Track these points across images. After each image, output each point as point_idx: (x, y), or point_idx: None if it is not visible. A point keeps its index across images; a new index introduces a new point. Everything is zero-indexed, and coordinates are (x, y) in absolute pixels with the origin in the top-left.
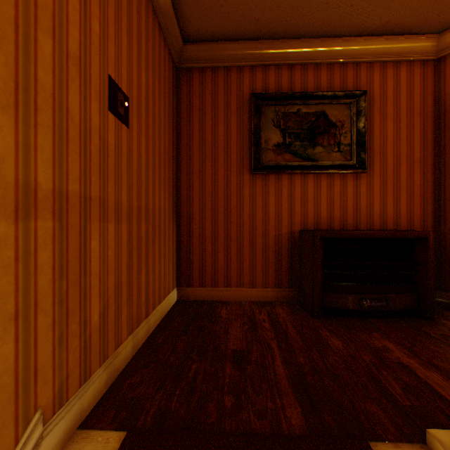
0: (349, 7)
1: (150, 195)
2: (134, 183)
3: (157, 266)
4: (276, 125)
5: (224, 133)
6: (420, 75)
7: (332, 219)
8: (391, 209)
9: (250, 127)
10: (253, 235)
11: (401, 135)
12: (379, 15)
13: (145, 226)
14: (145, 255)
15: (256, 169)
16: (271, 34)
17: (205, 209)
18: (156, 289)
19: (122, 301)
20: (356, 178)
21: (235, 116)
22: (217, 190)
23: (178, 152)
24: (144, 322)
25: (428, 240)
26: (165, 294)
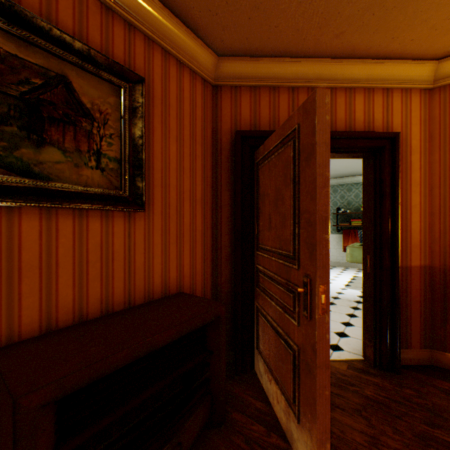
0: None
1: None
2: None
3: None
4: None
5: None
6: (203, 96)
7: (87, 299)
8: (176, 263)
9: None
10: None
11: (186, 163)
12: None
13: None
14: None
15: None
16: None
17: None
18: None
19: None
20: (130, 219)
21: None
22: None
23: None
24: None
25: (222, 317)
26: None
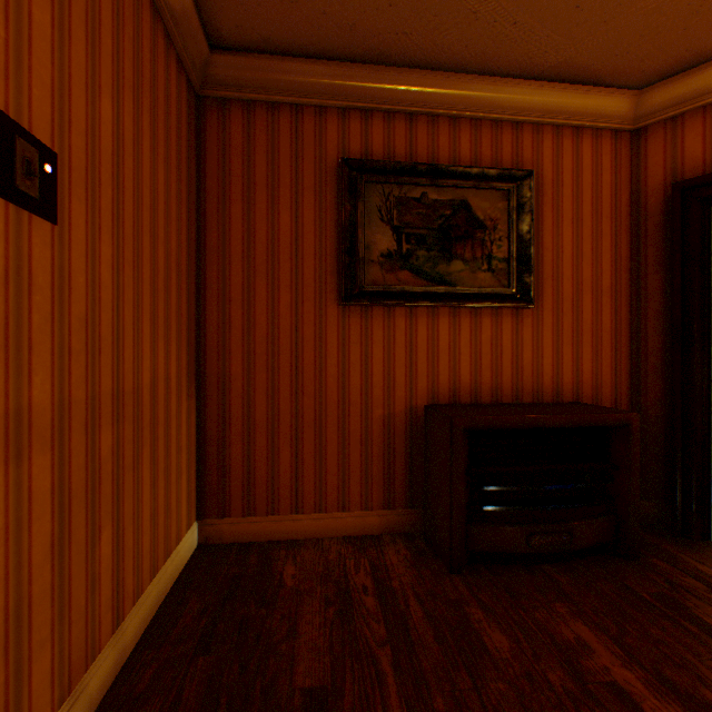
0: (510, 25)
1: (126, 360)
2: (77, 349)
3: (148, 503)
4: (386, 219)
5: (291, 227)
6: (611, 153)
7: (479, 386)
8: (570, 368)
9: (340, 220)
10: (345, 415)
11: (584, 247)
12: (556, 46)
13: (111, 432)
14: (111, 497)
15: (351, 296)
16: (378, 54)
17: (255, 369)
18: (144, 552)
19: (34, 643)
20: (516, 316)
21: (311, 197)
22: (278, 334)
23: (202, 259)
24: (109, 644)
25: (631, 427)
26: (169, 549)
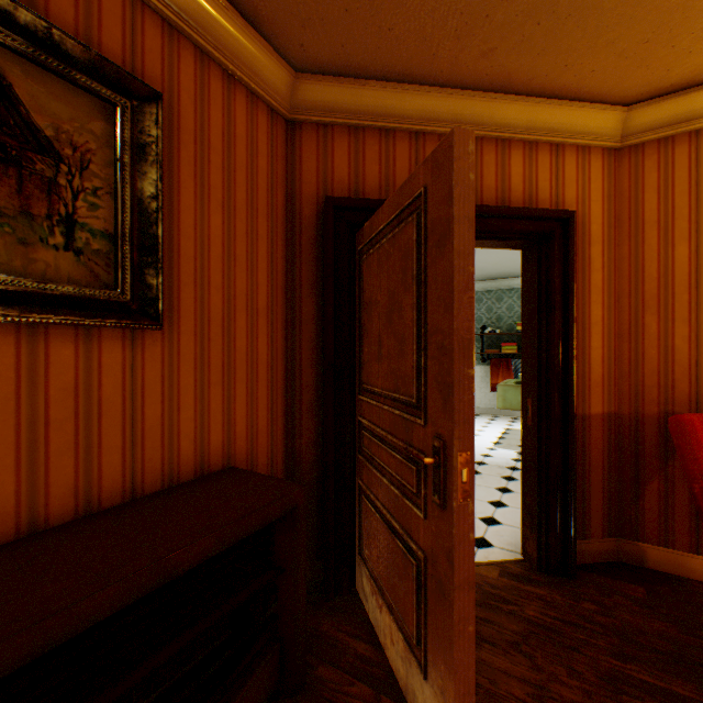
0: None
1: None
2: None
3: None
4: None
5: None
6: (269, 135)
7: (47, 490)
8: (222, 418)
9: None
10: None
11: (240, 248)
12: None
13: None
14: None
15: None
16: None
17: None
18: None
19: None
20: (134, 342)
21: None
22: None
23: None
24: None
25: (300, 508)
26: None
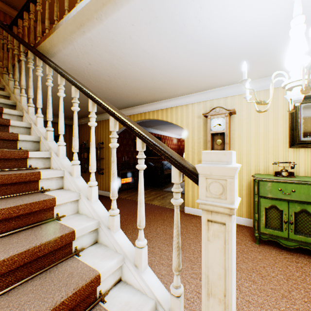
0: None
1: None
2: None
3: None
4: None
5: None
6: None
7: None
8: None
9: None
10: None
11: None
12: (11, 1)
13: None
14: None
15: None
16: None
17: None
18: None
19: None
20: None
21: None
22: None
23: None
24: None
25: None
26: None
